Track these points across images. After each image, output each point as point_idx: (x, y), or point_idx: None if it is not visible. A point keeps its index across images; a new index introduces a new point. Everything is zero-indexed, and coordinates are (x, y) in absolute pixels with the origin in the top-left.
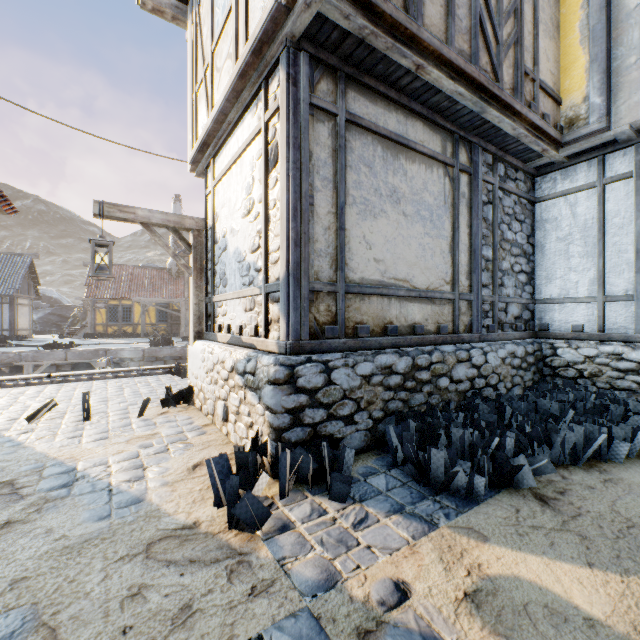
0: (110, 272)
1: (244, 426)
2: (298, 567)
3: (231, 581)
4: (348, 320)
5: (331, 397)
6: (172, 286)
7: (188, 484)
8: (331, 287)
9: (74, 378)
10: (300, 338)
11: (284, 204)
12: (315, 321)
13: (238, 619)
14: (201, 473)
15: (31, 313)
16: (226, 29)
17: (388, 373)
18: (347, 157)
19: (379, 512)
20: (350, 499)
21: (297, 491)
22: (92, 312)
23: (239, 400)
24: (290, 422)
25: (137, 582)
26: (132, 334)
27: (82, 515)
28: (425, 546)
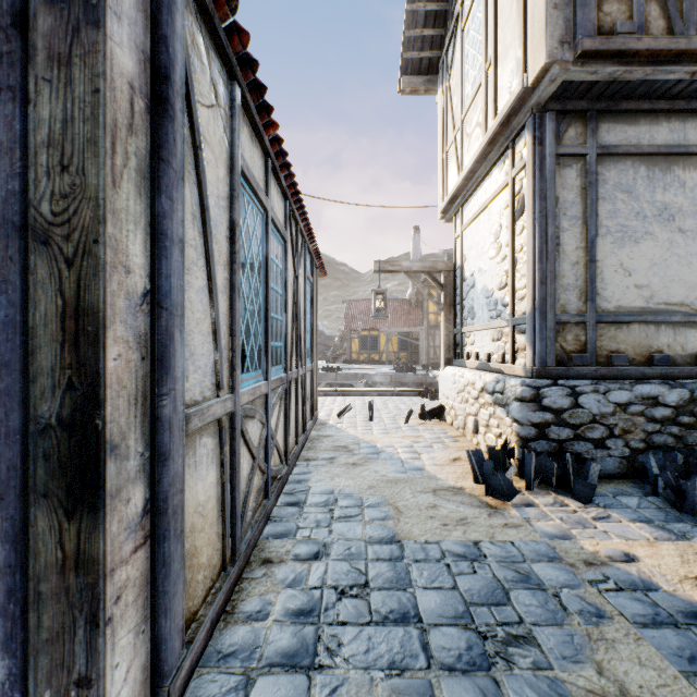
0: (385, 313)
1: (493, 436)
2: (539, 524)
3: (490, 517)
4: (600, 349)
5: (578, 419)
6: (411, 316)
7: (451, 468)
8: (579, 318)
9: (351, 393)
10: (545, 364)
11: (530, 249)
12: (561, 350)
13: (496, 532)
14: (460, 464)
15: None
16: (475, 102)
17: (651, 404)
18: (598, 190)
19: (622, 517)
20: (593, 504)
21: (541, 489)
22: (348, 342)
23: (488, 415)
24: (535, 434)
25: (432, 503)
26: (378, 361)
27: (390, 469)
28: (666, 546)
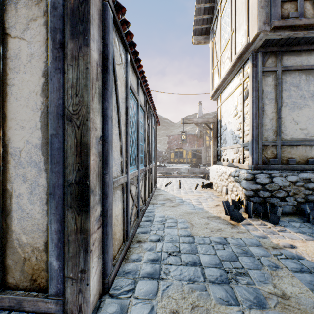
0: (186, 141)
1: (234, 195)
2: (253, 232)
3: (231, 228)
4: (283, 157)
5: (272, 188)
6: (198, 142)
7: (215, 208)
8: (273, 143)
9: (171, 176)
10: (258, 164)
11: (250, 113)
12: (265, 157)
13: (234, 234)
14: (219, 207)
15: None
16: (226, 48)
17: (307, 182)
18: (282, 86)
19: (291, 231)
20: (278, 225)
21: (255, 218)
22: (169, 154)
23: (232, 186)
24: (253, 194)
25: (206, 222)
26: (182, 162)
27: (188, 208)
28: (310, 242)
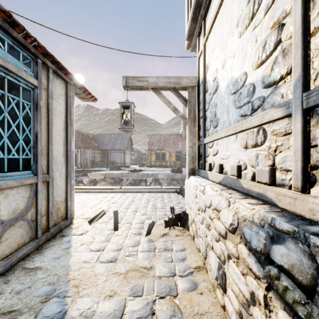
0: (130, 125)
1: None
2: None
3: None
4: None
5: None
6: (182, 142)
7: None
8: None
9: (130, 190)
10: None
11: None
12: None
13: None
14: None
15: (130, 156)
16: None
17: None
18: None
19: None
20: None
21: None
22: (150, 156)
23: (249, 292)
24: None
25: None
26: (165, 166)
27: None
28: None
